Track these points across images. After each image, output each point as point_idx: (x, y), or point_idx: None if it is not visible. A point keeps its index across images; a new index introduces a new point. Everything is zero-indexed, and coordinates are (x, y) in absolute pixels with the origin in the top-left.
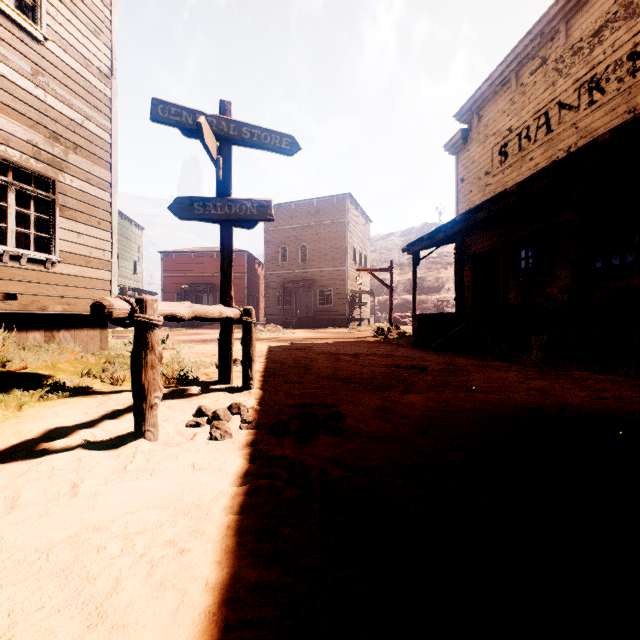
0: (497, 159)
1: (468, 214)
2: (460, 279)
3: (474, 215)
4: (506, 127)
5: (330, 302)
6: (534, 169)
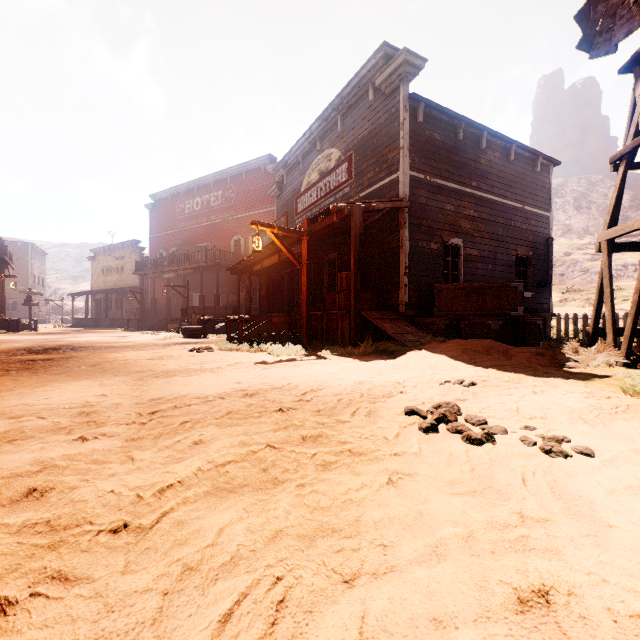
0: (102, 272)
1: (88, 292)
2: (87, 308)
3: (89, 293)
4: (104, 264)
5: (15, 309)
6: (109, 281)
